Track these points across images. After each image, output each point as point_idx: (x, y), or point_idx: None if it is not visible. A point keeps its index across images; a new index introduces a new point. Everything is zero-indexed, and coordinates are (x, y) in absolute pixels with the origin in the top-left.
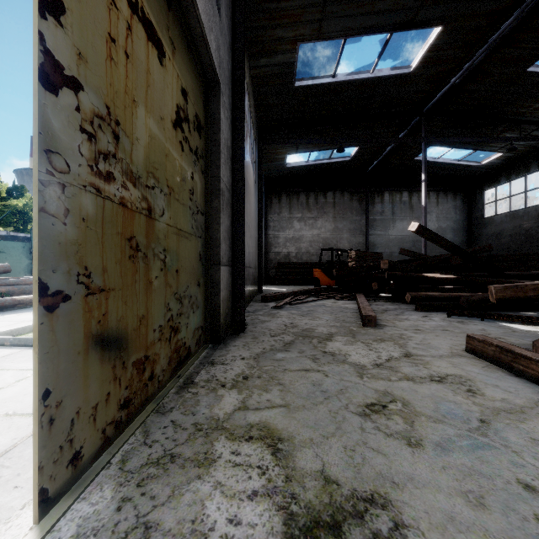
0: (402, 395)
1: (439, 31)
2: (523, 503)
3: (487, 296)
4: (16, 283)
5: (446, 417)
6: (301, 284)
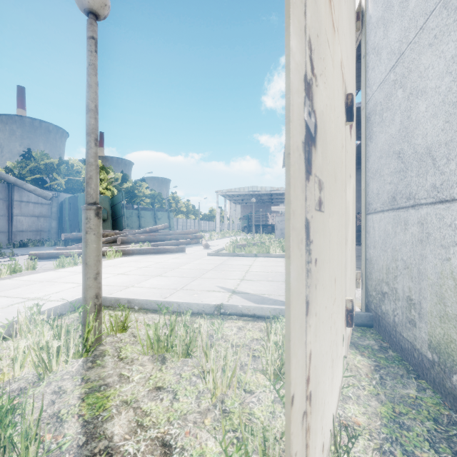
0: None
1: None
2: None
3: None
4: (172, 234)
5: None
6: None
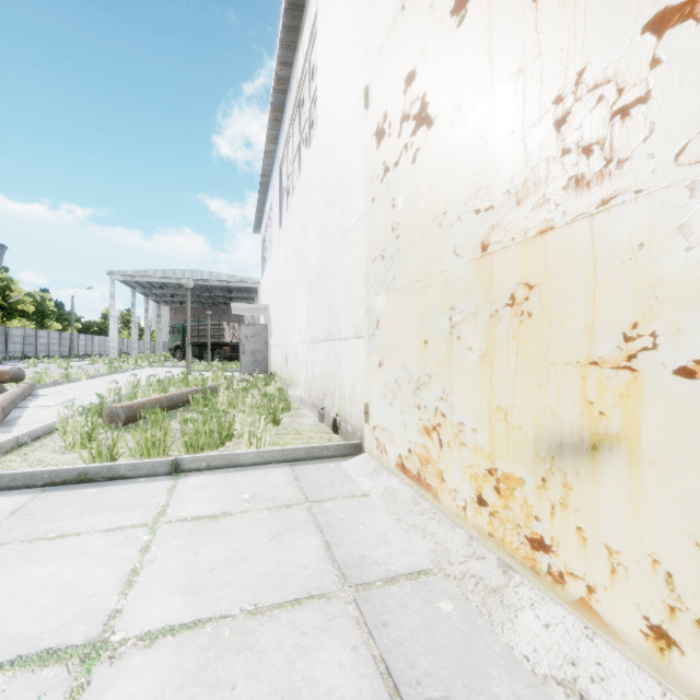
0: None
1: None
2: None
3: None
4: None
5: None
6: None
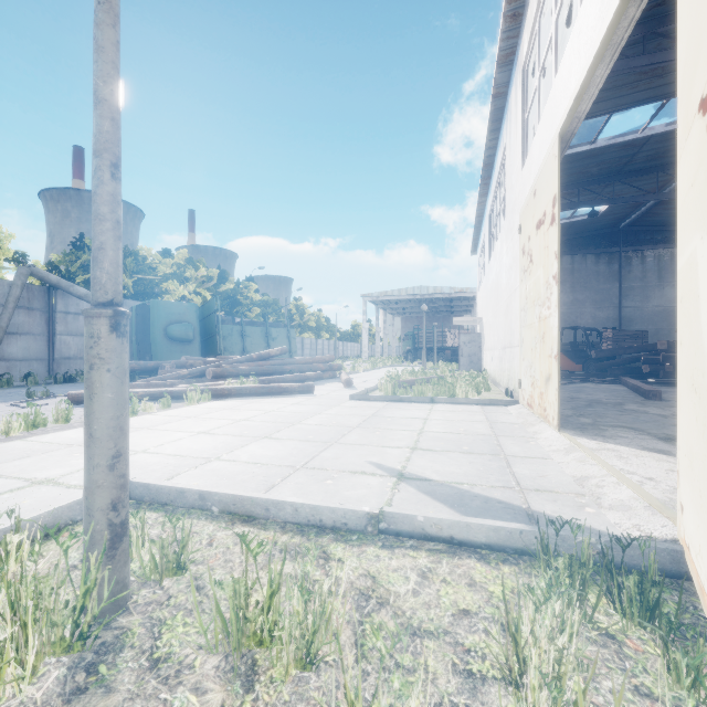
0: None
1: None
2: None
3: None
4: (293, 362)
5: None
6: None
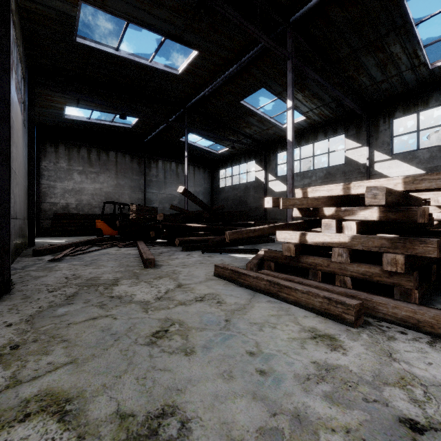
0: (179, 317)
1: (196, 54)
2: (250, 365)
3: (223, 238)
4: None
5: (207, 325)
6: (83, 234)
